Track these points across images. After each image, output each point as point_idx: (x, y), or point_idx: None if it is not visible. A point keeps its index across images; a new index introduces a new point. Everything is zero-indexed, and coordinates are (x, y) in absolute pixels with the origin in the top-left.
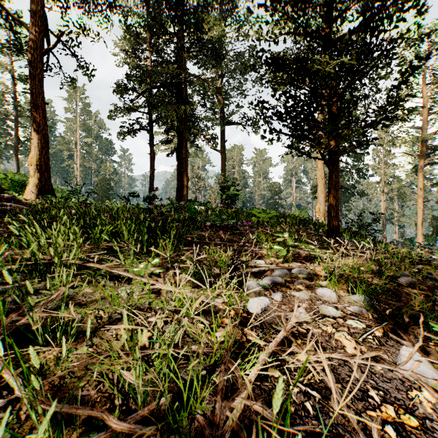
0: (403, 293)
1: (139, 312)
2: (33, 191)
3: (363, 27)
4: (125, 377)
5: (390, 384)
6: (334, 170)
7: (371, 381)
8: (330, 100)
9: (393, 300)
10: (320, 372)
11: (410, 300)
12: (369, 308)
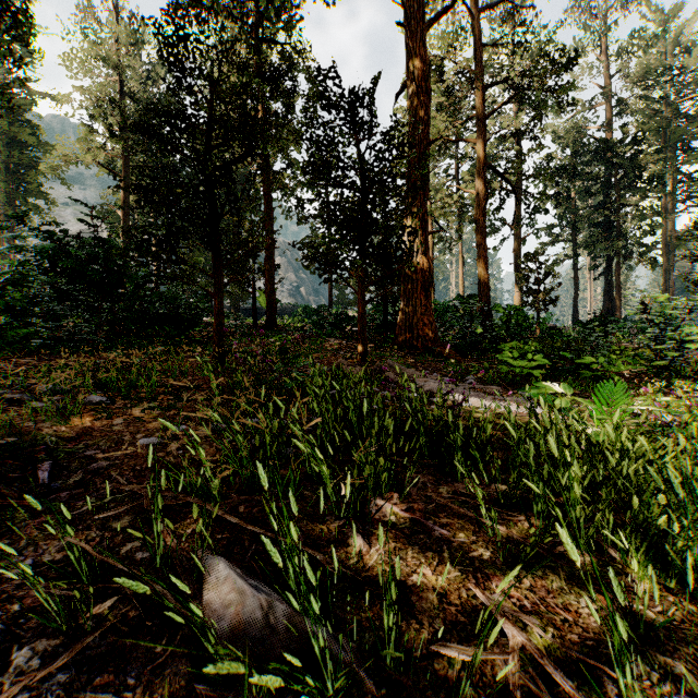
0: None
1: None
2: None
3: None
4: None
5: None
6: None
7: None
8: None
9: None
10: None
11: None
12: None
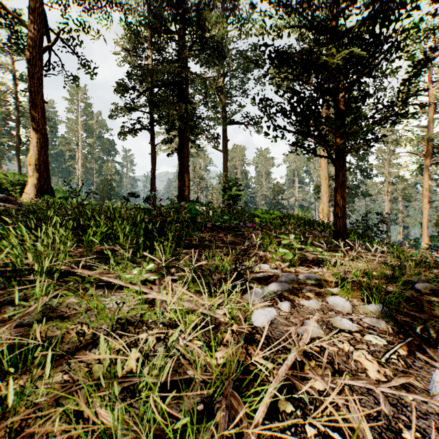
0: (423, 302)
1: (128, 327)
2: (31, 192)
3: (373, 17)
4: (102, 418)
5: (426, 420)
6: (341, 168)
7: (403, 417)
8: (337, 95)
9: (413, 310)
10: (342, 407)
11: (432, 309)
12: (387, 320)
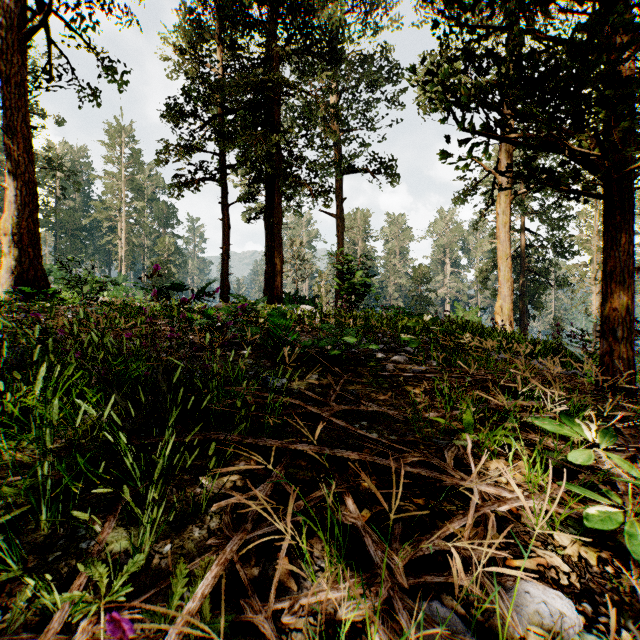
0: None
1: None
2: (6, 281)
3: None
4: None
5: None
6: (623, 224)
7: None
8: None
9: None
10: None
11: None
12: None
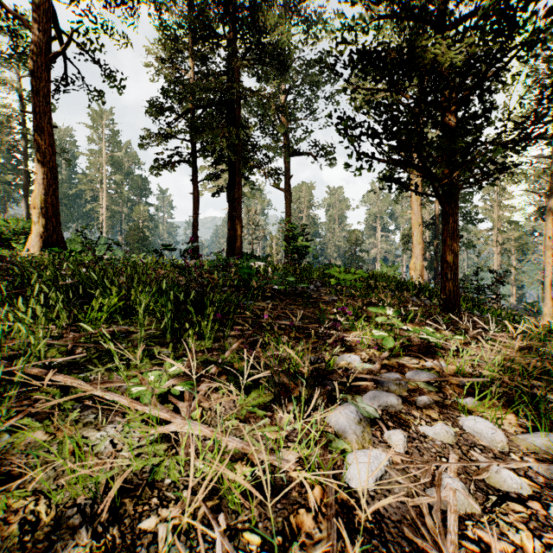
0: None
1: (124, 500)
2: (36, 243)
3: None
4: None
5: None
6: (451, 211)
7: None
8: (446, 109)
9: None
10: None
11: None
12: None
